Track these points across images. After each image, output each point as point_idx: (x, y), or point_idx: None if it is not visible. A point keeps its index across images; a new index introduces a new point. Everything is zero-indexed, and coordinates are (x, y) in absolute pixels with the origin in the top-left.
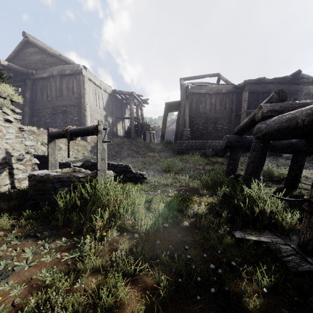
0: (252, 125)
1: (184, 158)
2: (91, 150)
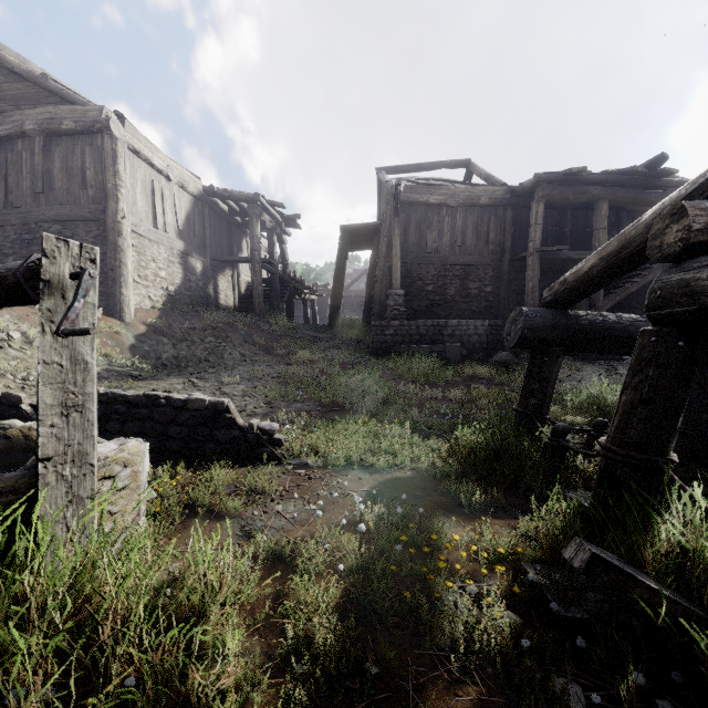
0: (609, 279)
1: (390, 367)
2: (135, 345)
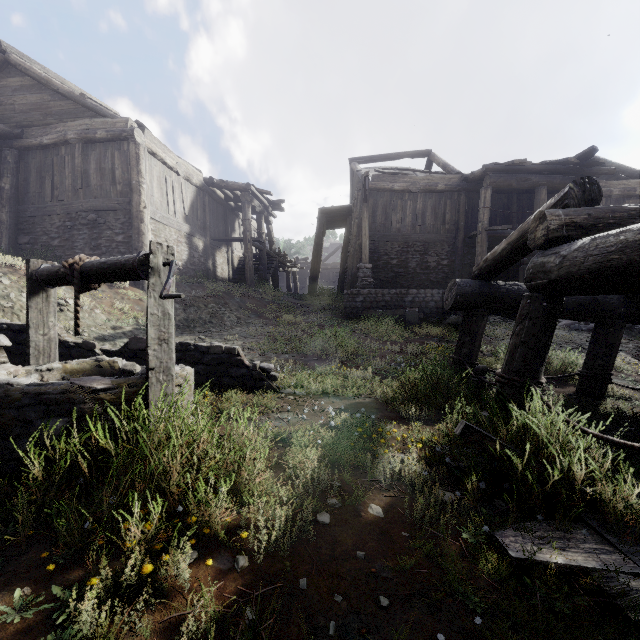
0: (515, 258)
1: (359, 328)
2: None
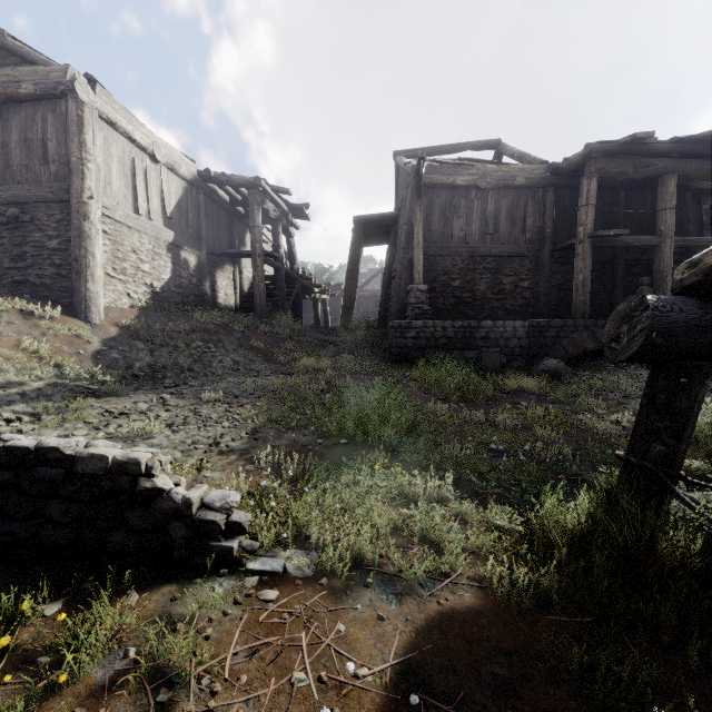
0: None
1: (412, 377)
2: (101, 352)
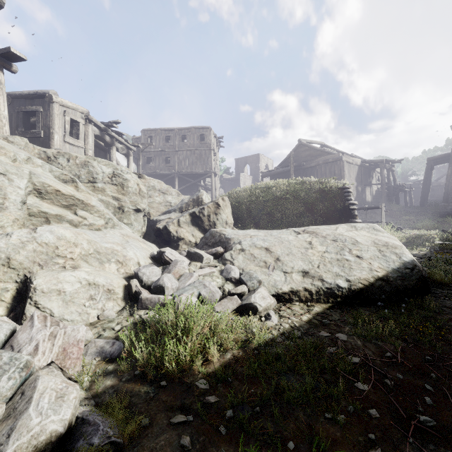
0: None
1: (445, 221)
2: None
